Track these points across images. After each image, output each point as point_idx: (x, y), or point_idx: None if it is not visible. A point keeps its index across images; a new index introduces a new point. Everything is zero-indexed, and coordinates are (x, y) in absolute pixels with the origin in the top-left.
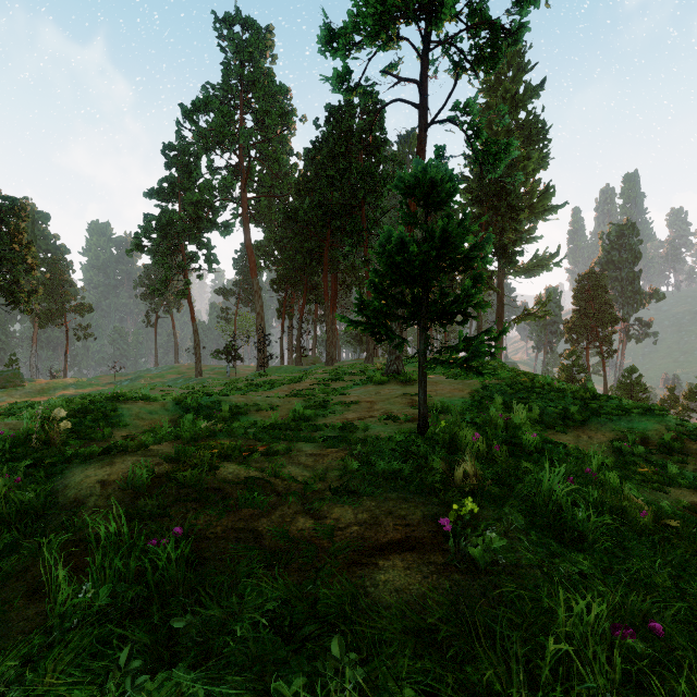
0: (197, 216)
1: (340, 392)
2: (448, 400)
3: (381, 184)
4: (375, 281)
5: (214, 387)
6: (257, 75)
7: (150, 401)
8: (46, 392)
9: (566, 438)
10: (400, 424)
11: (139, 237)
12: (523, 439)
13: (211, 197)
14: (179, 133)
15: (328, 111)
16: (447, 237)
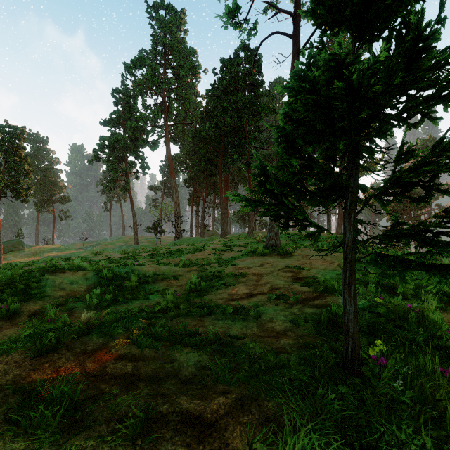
0: (135, 137)
1: (230, 263)
2: (323, 272)
3: (259, 111)
4: (289, 131)
5: (143, 252)
6: (175, 42)
7: (75, 271)
8: (38, 254)
9: (448, 316)
10: (290, 306)
11: (97, 152)
12: (449, 341)
13: (144, 124)
14: (123, 82)
15: (222, 63)
16: (417, 51)
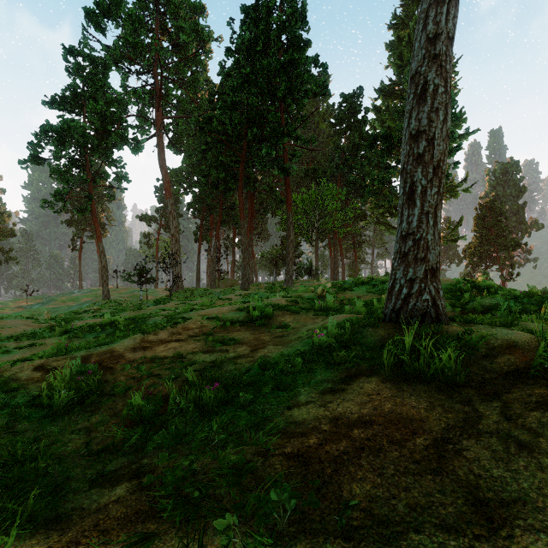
0: (103, 128)
1: None
2: None
3: (304, 79)
4: None
5: (88, 318)
6: None
7: None
8: None
9: None
10: None
11: (34, 147)
12: None
13: (120, 110)
14: (87, 44)
15: (243, 12)
16: None
